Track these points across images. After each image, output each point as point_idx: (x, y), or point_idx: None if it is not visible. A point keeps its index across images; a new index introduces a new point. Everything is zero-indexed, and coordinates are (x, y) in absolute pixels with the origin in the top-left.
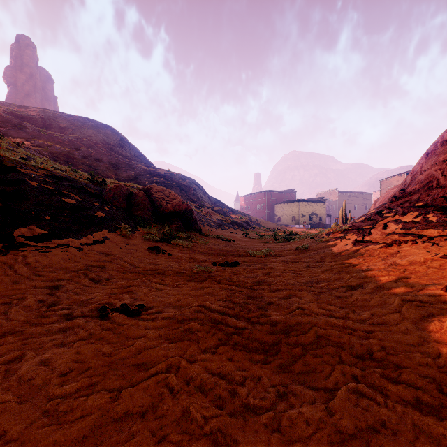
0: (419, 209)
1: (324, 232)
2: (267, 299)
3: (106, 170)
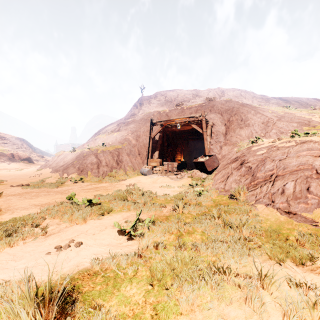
0: None
1: None
2: None
3: None
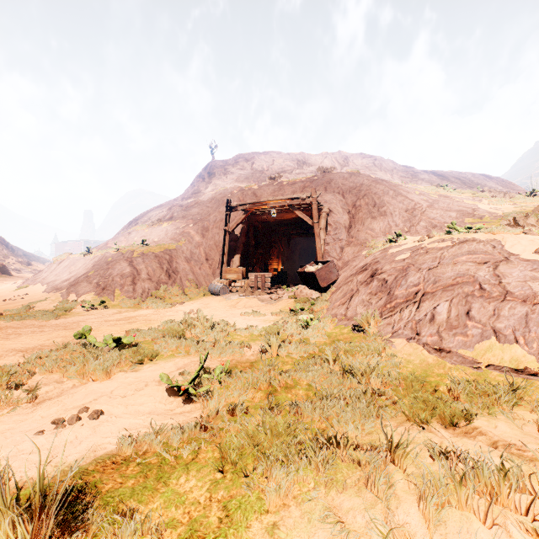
0: None
1: None
2: None
3: None
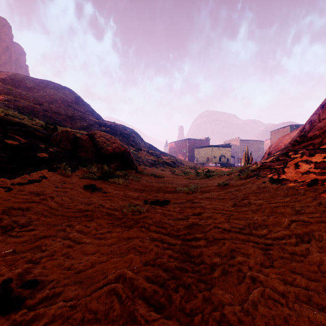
0: (325, 150)
1: (237, 170)
2: (207, 261)
3: (63, 120)
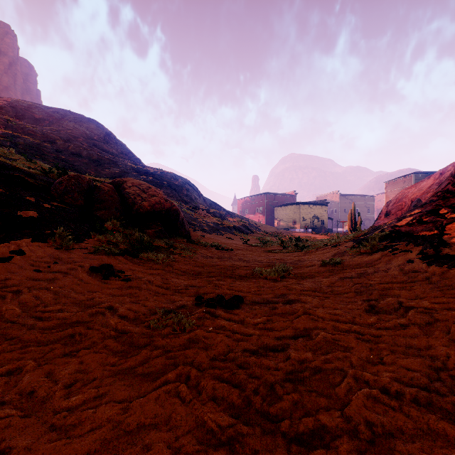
0: None
1: (347, 239)
2: None
3: (84, 165)
